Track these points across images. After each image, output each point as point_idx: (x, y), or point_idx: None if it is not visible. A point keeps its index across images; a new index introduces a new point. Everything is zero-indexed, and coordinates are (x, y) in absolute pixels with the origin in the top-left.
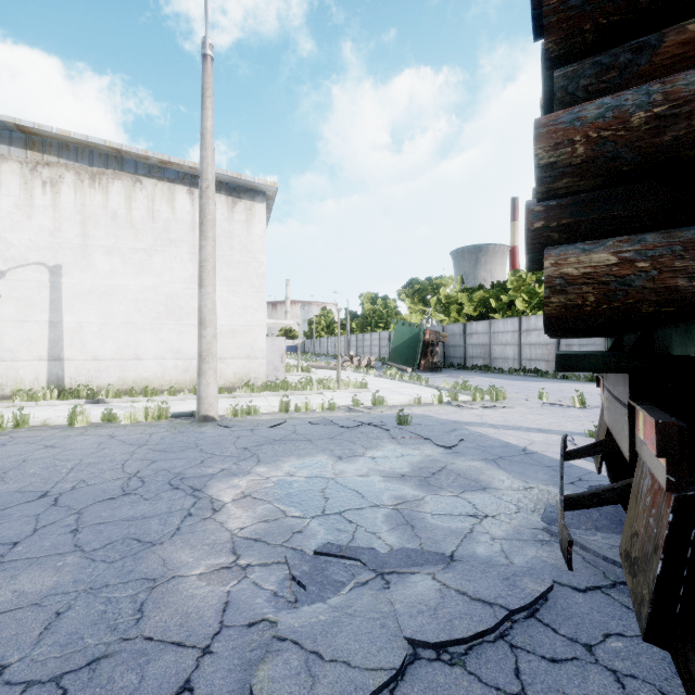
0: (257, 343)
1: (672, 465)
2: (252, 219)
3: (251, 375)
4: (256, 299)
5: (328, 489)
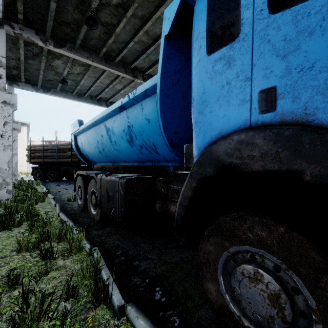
0: (24, 162)
1: (32, 168)
2: (22, 131)
3: (22, 171)
4: (24, 151)
5: (25, 179)
